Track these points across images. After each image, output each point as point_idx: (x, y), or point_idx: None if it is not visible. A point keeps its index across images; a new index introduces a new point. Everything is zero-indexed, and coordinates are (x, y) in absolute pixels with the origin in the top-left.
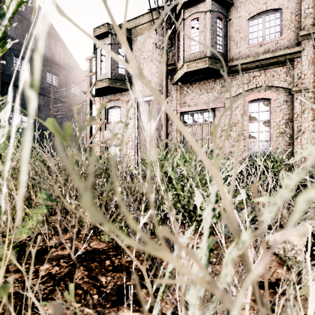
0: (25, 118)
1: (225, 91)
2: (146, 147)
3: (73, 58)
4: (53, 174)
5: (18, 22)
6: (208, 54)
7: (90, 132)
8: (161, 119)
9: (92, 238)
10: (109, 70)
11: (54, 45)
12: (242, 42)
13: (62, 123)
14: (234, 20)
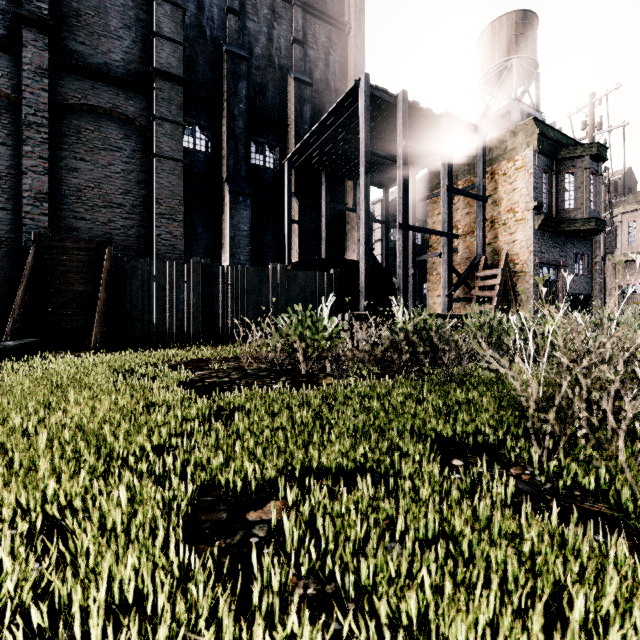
0: None
1: None
2: None
3: None
4: None
5: None
6: None
7: None
8: None
9: None
10: None
11: None
12: None
13: None
14: None
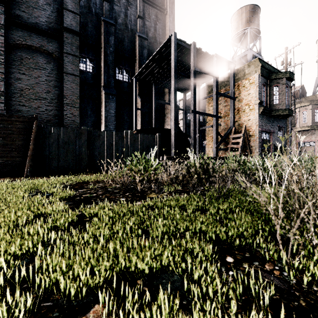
0: None
1: None
2: None
3: None
4: None
5: None
6: (310, 124)
7: None
8: None
9: None
10: None
11: None
12: None
13: None
14: None
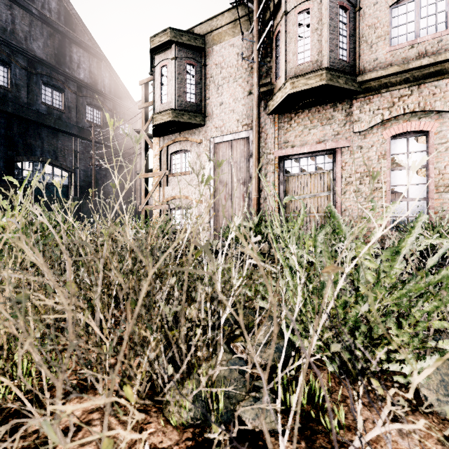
0: (58, 170)
1: (352, 121)
2: (227, 210)
3: (122, 84)
4: (67, 270)
5: (48, 37)
6: (326, 65)
7: (145, 188)
8: (250, 167)
9: (147, 411)
10: (172, 96)
11: (96, 67)
12: (380, 43)
13: (108, 176)
14: (366, 10)
